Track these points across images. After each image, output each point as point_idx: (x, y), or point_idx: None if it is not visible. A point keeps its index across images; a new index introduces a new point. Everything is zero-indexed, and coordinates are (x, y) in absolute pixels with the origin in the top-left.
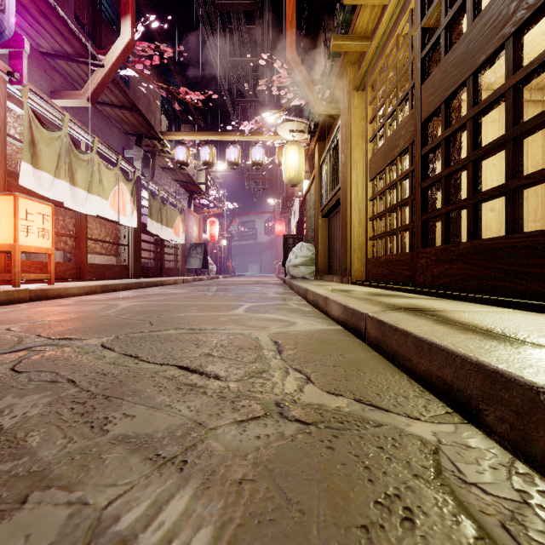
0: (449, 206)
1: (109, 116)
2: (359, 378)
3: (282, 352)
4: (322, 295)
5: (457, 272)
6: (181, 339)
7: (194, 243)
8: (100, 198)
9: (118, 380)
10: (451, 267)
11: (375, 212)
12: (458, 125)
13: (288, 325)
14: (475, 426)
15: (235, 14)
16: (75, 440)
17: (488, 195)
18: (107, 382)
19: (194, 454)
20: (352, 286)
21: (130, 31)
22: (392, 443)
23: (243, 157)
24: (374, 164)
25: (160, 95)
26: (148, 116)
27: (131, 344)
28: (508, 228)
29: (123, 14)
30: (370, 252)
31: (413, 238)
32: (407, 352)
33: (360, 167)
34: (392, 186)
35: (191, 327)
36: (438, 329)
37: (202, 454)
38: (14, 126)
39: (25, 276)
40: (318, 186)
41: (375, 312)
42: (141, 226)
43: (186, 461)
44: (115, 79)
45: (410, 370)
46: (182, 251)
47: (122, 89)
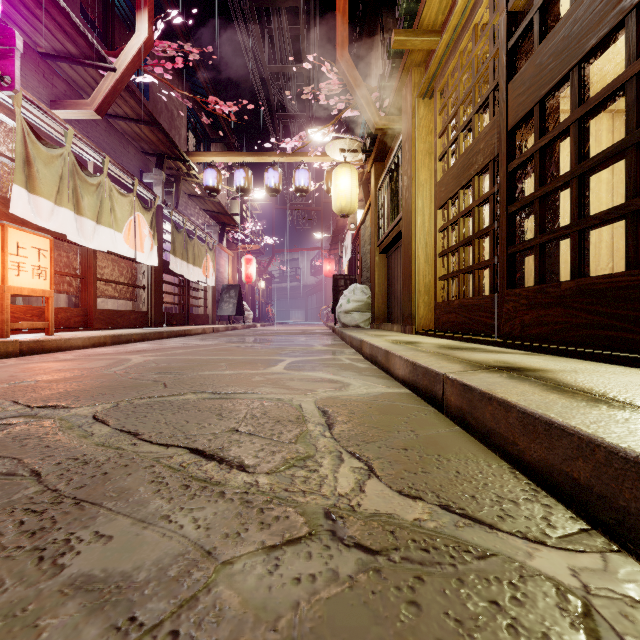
0: (545, 235)
1: (123, 132)
2: (442, 468)
3: (333, 427)
4: (382, 348)
5: (557, 319)
6: (200, 407)
7: (227, 285)
8: (112, 231)
9: (102, 471)
10: (549, 313)
11: (445, 246)
12: (558, 131)
13: (340, 388)
14: (634, 557)
15: (275, 12)
16: (5, 587)
17: (600, 219)
18: (86, 476)
19: (192, 617)
20: (418, 337)
21: (148, 28)
22: (511, 592)
23: (285, 183)
24: (444, 187)
25: (186, 109)
26: (171, 133)
27: (133, 415)
28: (630, 262)
29: (138, 7)
30: (440, 295)
31: (495, 276)
32: (509, 432)
33: (427, 191)
34: (468, 214)
35: (215, 390)
36: (553, 399)
37: (204, 617)
38: (6, 142)
39: (16, 324)
40: (375, 217)
41: (457, 373)
42: (163, 265)
43: (177, 635)
44: (129, 86)
45: (514, 456)
46: (212, 295)
47: (138, 99)
